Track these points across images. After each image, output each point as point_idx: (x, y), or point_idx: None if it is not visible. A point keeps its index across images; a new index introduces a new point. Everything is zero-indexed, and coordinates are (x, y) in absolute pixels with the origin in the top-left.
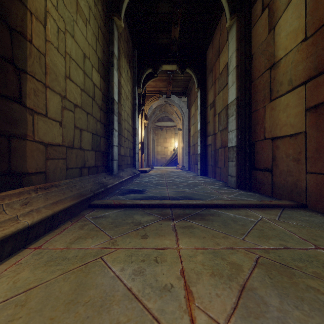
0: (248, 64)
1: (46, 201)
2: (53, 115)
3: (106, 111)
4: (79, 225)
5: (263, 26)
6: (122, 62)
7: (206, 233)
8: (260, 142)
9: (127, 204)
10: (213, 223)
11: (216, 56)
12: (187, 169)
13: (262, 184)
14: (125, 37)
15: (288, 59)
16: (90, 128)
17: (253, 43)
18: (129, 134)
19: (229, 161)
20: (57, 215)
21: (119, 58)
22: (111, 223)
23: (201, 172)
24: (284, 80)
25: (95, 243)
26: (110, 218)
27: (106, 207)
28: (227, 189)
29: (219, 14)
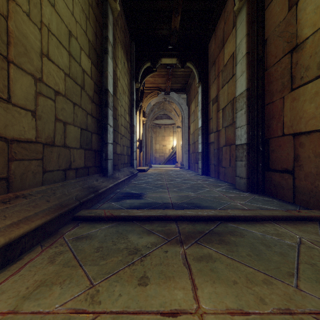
0: (261, 49)
1: (3, 221)
2: (22, 101)
3: (98, 103)
4: (50, 253)
5: (281, 4)
6: (118, 52)
7: (236, 272)
8: (277, 139)
9: (121, 216)
10: (238, 249)
11: (220, 47)
12: (186, 168)
13: (280, 187)
14: (121, 25)
15: (318, 37)
16: (78, 122)
17: (267, 25)
18: (126, 131)
19: (237, 161)
20: (19, 241)
21: (115, 47)
22: (97, 249)
23: (202, 171)
24: (311, 63)
25: (64, 297)
26: (96, 240)
27: (94, 220)
28: (236, 192)
29: (224, 0)
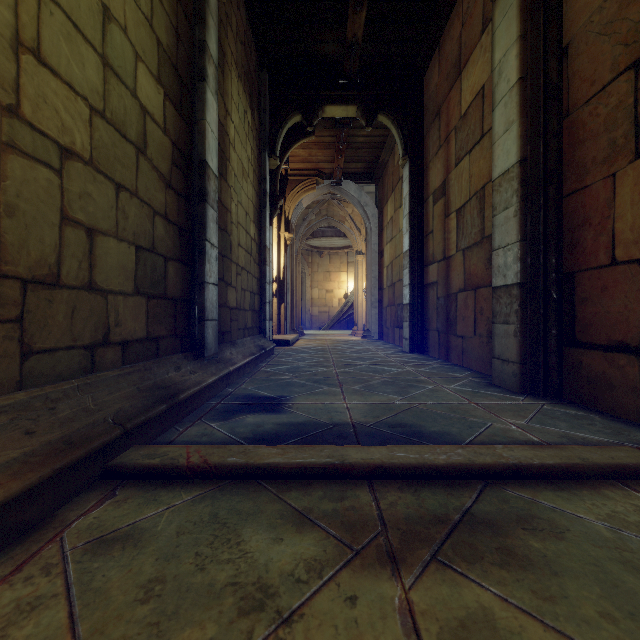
0: (556, 69)
1: None
2: None
3: (184, 192)
4: (2, 607)
5: None
6: (231, 85)
7: None
8: (597, 273)
9: (227, 466)
10: (565, 588)
11: (452, 78)
12: (376, 337)
13: (605, 385)
14: (239, 29)
15: None
16: (128, 230)
17: (571, 13)
18: (249, 260)
19: (495, 323)
20: None
21: (224, 74)
22: (146, 588)
23: (411, 345)
24: None
25: None
26: (151, 549)
27: (159, 479)
28: (497, 394)
29: None
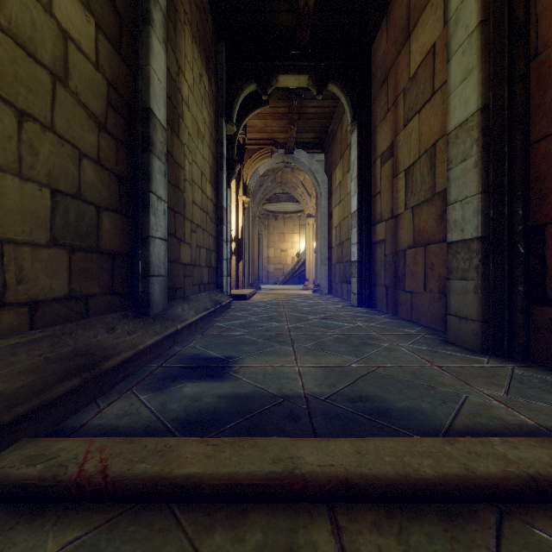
0: (523, 6)
1: None
2: None
3: (124, 139)
4: None
5: None
6: (184, 44)
7: None
8: None
9: (129, 482)
10: None
11: (400, 42)
12: (325, 292)
13: None
14: None
15: None
16: (39, 169)
17: None
18: (205, 218)
19: (450, 279)
20: None
21: (176, 30)
22: None
23: (359, 299)
24: None
25: None
26: None
27: (31, 502)
28: (458, 354)
29: None
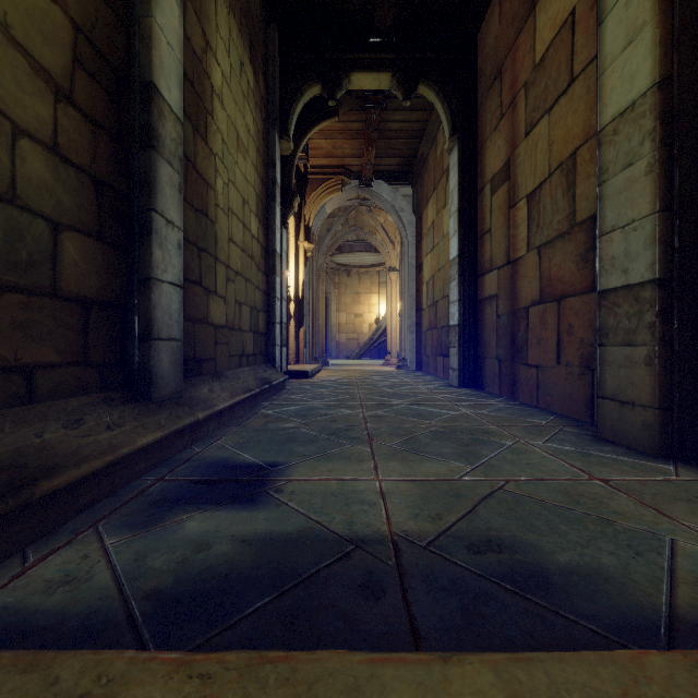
0: None
1: None
2: None
3: (108, 124)
4: None
5: None
6: (216, 12)
7: None
8: None
9: None
10: None
11: (521, 18)
12: (413, 368)
13: None
14: None
15: None
16: None
17: None
18: (249, 264)
19: (605, 345)
20: None
21: None
22: None
23: (461, 377)
24: None
25: None
26: None
27: None
28: (624, 458)
29: None
